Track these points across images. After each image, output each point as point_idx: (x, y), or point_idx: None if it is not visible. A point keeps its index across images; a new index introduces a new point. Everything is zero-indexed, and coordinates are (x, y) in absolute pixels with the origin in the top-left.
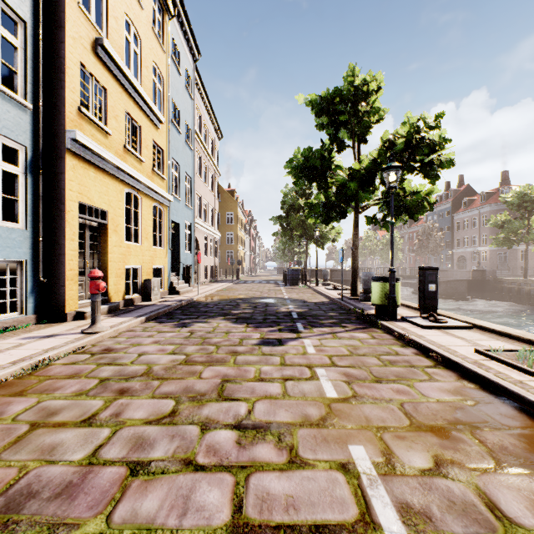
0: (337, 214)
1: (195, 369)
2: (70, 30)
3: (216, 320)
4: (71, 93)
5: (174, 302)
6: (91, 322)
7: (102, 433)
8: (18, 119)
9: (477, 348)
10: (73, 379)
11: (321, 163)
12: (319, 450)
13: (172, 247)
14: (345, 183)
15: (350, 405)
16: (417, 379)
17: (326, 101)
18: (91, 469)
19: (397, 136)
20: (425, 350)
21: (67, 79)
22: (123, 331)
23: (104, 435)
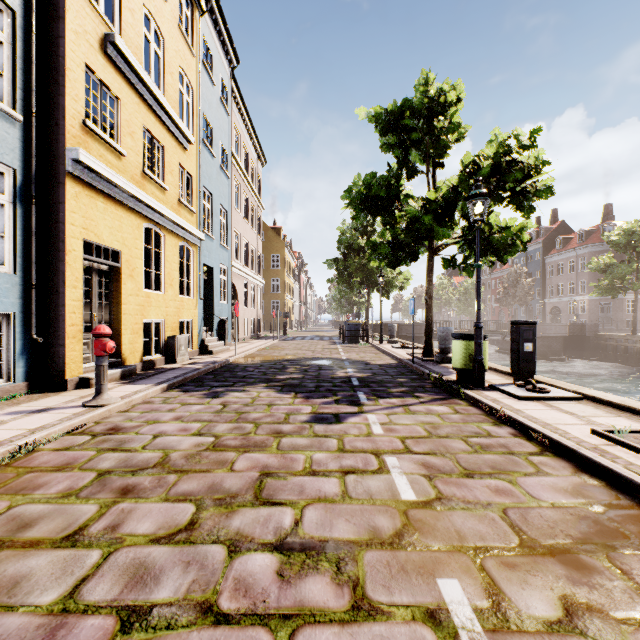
0: (407, 255)
1: (226, 457)
2: (72, 22)
3: (256, 388)
4: (73, 102)
5: (205, 364)
6: (95, 392)
7: (88, 558)
8: (4, 134)
9: (595, 428)
10: (62, 472)
11: (387, 193)
12: (396, 588)
13: (204, 296)
14: (418, 216)
15: (435, 512)
16: (520, 472)
17: (394, 115)
18: (64, 620)
19: (482, 158)
20: (526, 431)
21: (67, 84)
22: (137, 403)
23: (92, 561)
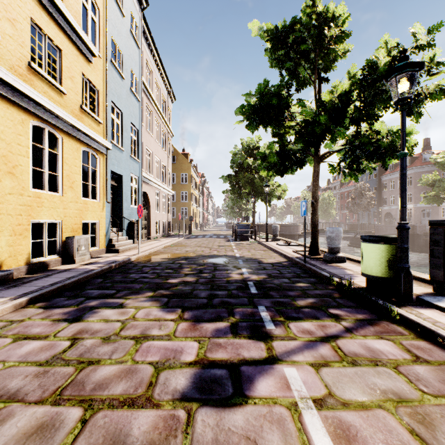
0: (294, 163)
1: None
2: None
3: (138, 301)
4: None
5: (102, 265)
6: None
7: None
8: None
9: None
10: None
11: (279, 101)
12: None
13: (114, 201)
14: (313, 117)
15: None
16: None
17: (284, 30)
18: None
19: (374, 62)
20: None
21: None
22: None
23: None
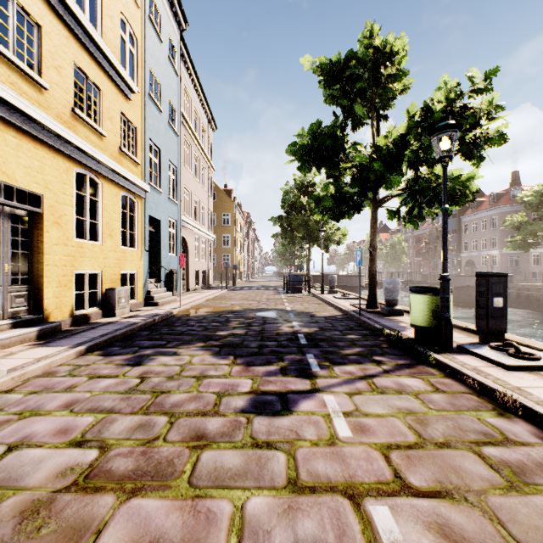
0: (350, 207)
1: (94, 511)
2: None
3: (190, 350)
4: None
5: (145, 318)
6: None
7: None
8: None
9: None
10: None
11: (333, 142)
12: None
13: (151, 248)
14: (367, 163)
15: None
16: None
17: (339, 66)
18: None
19: (432, 104)
20: None
21: None
22: (34, 376)
23: None
